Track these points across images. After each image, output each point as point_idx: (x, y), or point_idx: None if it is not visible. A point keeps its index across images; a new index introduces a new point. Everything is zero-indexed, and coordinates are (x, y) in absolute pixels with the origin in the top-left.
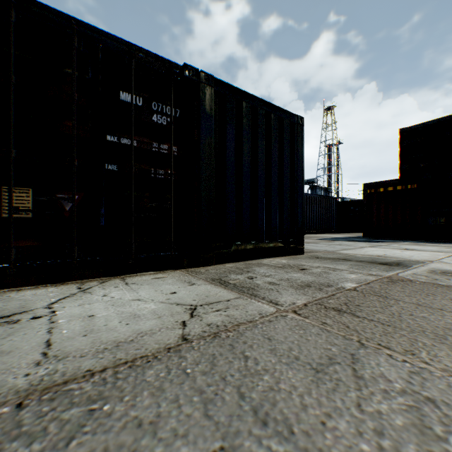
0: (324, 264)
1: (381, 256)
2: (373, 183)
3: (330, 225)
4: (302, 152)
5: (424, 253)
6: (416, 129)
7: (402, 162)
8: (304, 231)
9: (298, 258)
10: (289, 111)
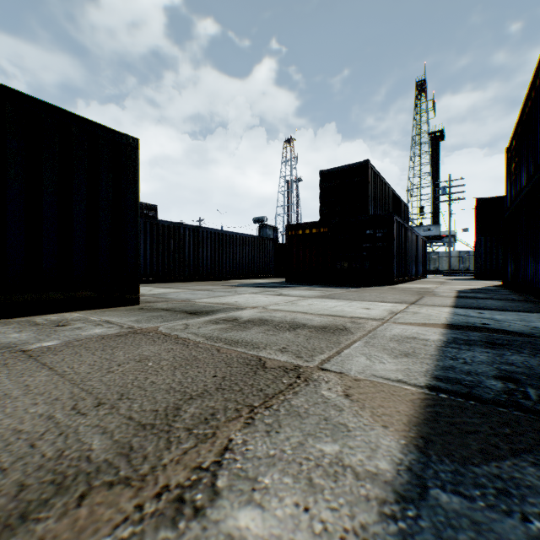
0: (118, 317)
1: (227, 303)
2: (294, 224)
3: (266, 269)
4: (136, 181)
5: (283, 298)
6: (333, 173)
7: (323, 204)
8: (233, 276)
9: (114, 310)
10: (110, 128)
